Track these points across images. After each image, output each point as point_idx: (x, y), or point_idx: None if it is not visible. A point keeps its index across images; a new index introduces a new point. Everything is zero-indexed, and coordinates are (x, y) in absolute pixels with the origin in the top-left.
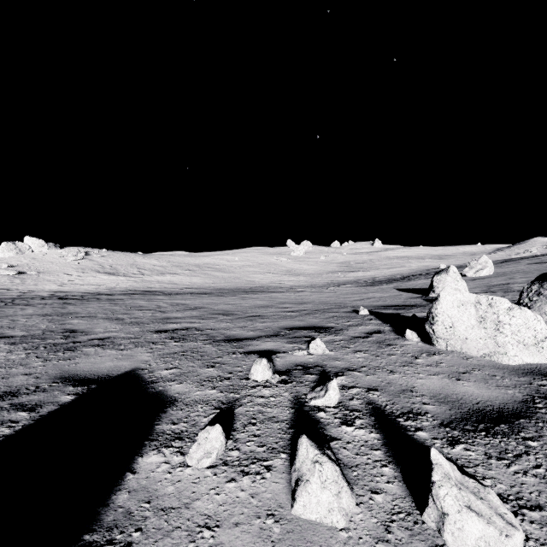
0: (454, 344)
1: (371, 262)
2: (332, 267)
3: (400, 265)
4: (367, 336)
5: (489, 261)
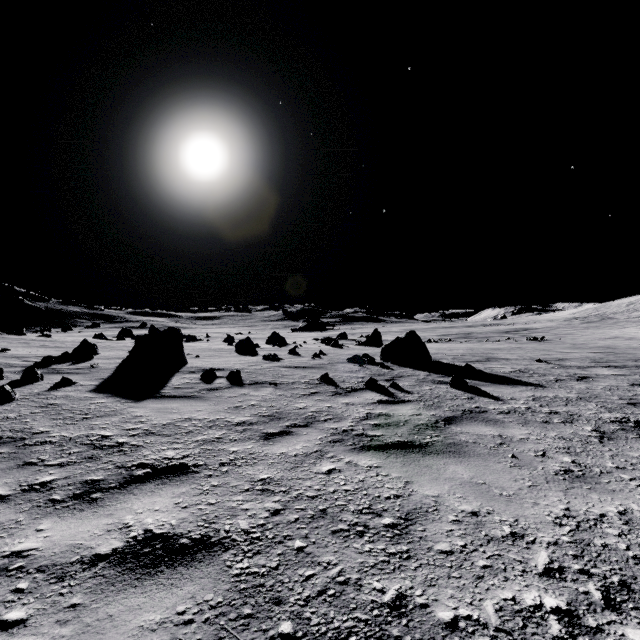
0: None
1: None
2: None
3: None
4: None
5: None
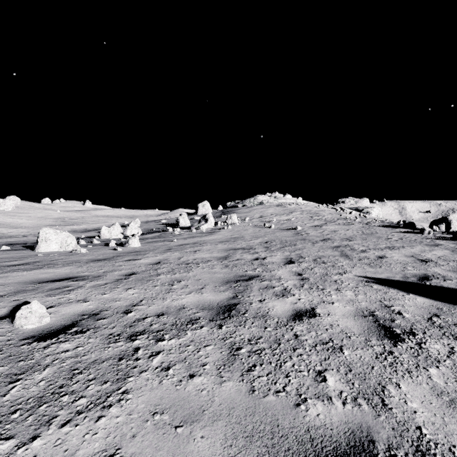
0: (105, 237)
1: (83, 219)
2: (49, 221)
3: (105, 221)
4: (86, 239)
5: (139, 221)
